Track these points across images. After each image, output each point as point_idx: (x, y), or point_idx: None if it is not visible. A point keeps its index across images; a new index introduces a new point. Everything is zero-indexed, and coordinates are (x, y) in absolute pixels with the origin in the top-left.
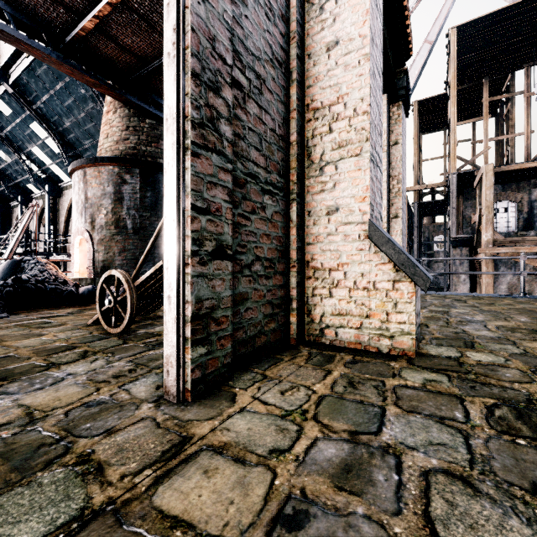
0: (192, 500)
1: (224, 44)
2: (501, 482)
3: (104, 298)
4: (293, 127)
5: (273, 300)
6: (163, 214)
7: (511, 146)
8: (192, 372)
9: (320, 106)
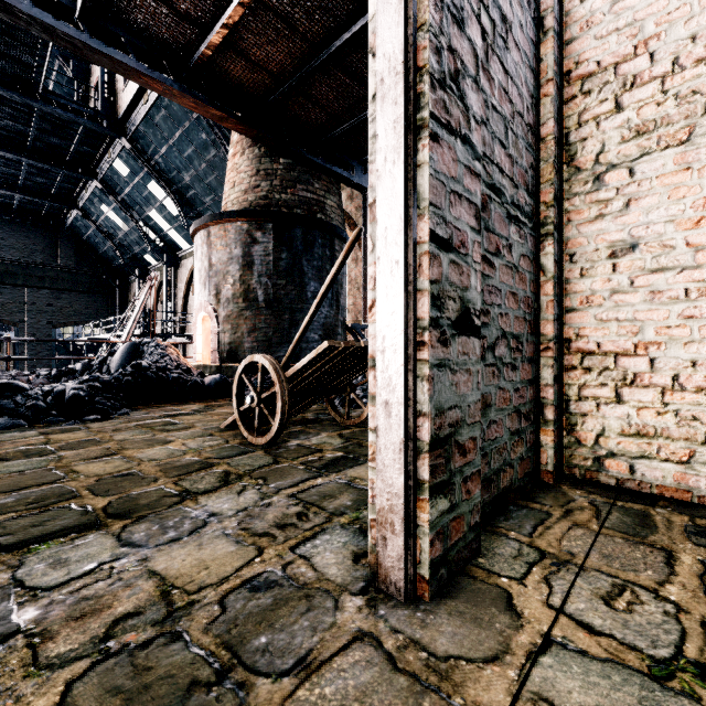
0: None
1: None
2: None
3: (242, 393)
4: (546, 110)
5: (520, 407)
6: (301, 281)
7: None
8: (431, 547)
9: (594, 70)
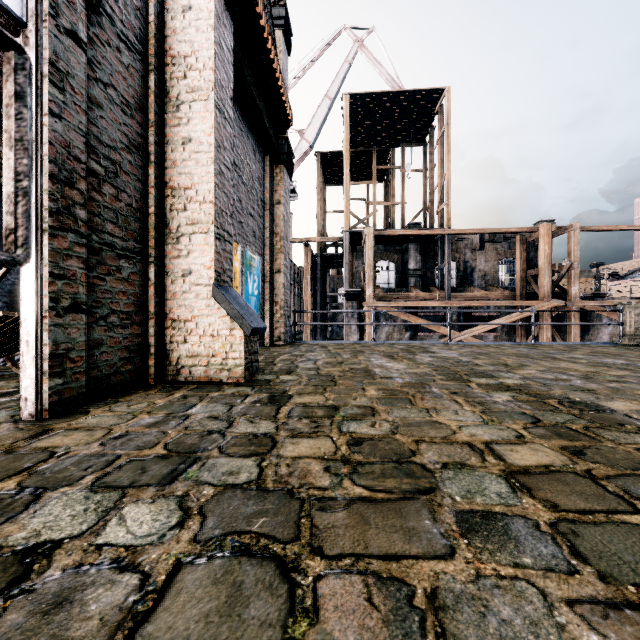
0: (57, 442)
1: (79, 147)
2: (232, 415)
3: None
4: (151, 201)
5: (130, 346)
6: None
7: (392, 212)
8: (50, 397)
9: (177, 187)
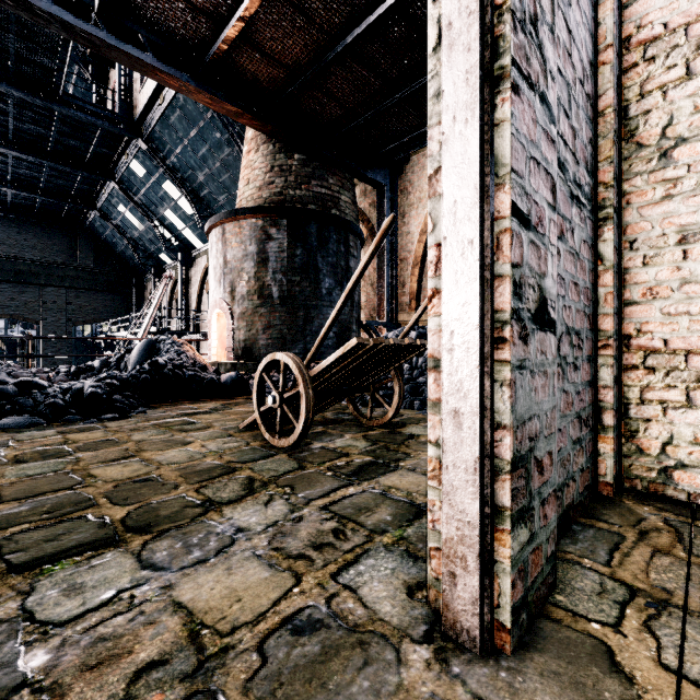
0: None
1: None
2: None
3: (263, 393)
4: (604, 80)
5: (580, 412)
6: (316, 277)
7: None
8: (512, 588)
9: (660, 33)
